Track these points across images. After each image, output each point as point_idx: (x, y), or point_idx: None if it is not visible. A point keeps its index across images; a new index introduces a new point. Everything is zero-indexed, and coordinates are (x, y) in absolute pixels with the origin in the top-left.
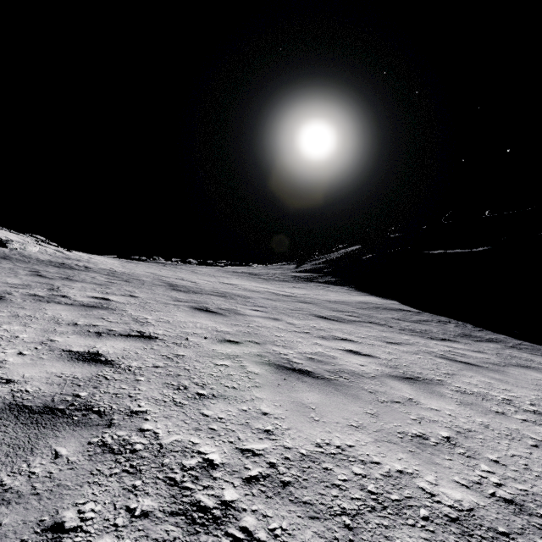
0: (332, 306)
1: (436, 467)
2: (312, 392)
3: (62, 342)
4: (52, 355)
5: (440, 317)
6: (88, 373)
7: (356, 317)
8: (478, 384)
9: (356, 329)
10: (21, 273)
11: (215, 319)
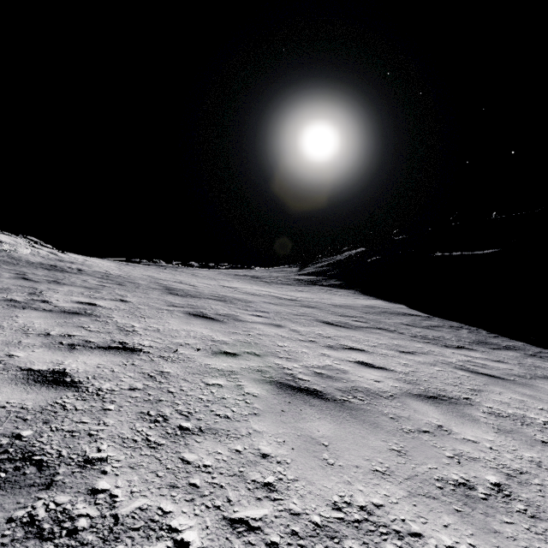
0: (337, 311)
1: (496, 537)
2: (322, 420)
3: (23, 358)
4: (3, 375)
5: (451, 322)
6: (43, 401)
7: (363, 322)
8: (511, 403)
9: (366, 337)
10: (4, 276)
11: (211, 327)
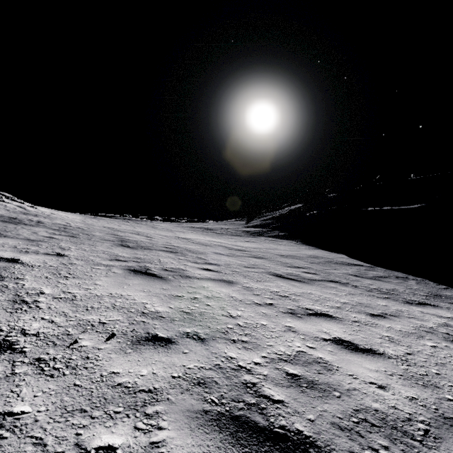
0: (285, 261)
1: None
2: None
3: None
4: None
5: (395, 272)
6: None
7: (313, 274)
8: None
9: (324, 293)
10: None
11: (150, 288)
